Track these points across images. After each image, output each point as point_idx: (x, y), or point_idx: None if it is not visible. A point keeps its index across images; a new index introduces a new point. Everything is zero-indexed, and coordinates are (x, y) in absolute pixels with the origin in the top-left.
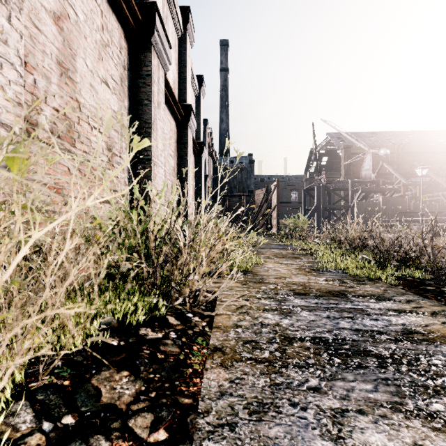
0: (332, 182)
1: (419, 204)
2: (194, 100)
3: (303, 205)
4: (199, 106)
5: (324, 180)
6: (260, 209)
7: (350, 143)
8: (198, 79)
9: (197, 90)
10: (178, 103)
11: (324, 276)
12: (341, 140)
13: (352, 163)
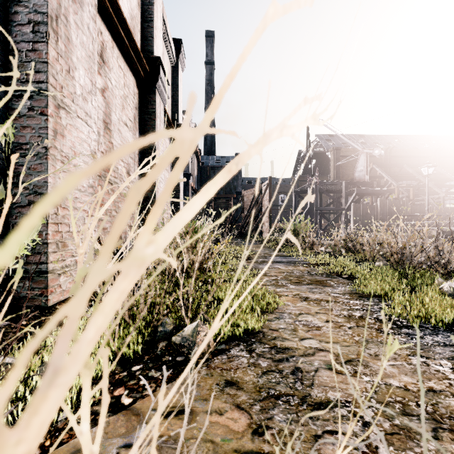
0: (326, 183)
1: (416, 207)
2: (169, 69)
3: (294, 208)
4: (177, 78)
5: (317, 180)
6: (250, 211)
7: (339, 146)
8: (176, 44)
9: (174, 58)
10: (137, 45)
11: (433, 350)
12: (330, 142)
13: (341, 165)
